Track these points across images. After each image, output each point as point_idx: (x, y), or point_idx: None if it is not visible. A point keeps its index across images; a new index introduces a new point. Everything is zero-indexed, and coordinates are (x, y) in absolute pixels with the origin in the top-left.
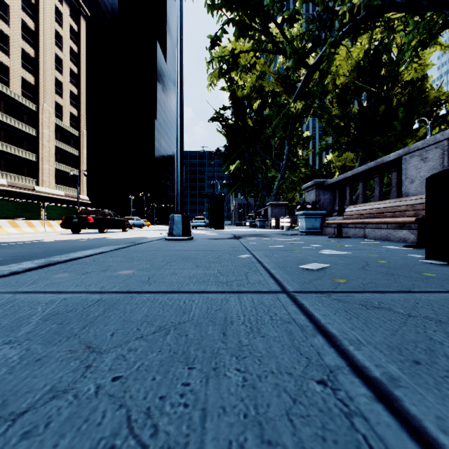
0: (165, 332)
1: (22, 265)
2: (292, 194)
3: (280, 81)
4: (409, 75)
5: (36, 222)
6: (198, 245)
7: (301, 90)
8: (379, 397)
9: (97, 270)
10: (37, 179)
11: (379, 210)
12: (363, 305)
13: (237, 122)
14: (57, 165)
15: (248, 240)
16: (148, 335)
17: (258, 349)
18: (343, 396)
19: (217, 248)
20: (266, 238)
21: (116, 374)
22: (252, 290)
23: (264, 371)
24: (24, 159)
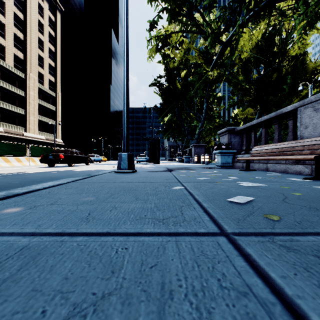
0: (78, 319)
1: None
2: (208, 138)
3: (201, 55)
4: (294, 51)
5: (23, 158)
6: (140, 177)
7: (217, 60)
8: None
9: (45, 203)
10: (25, 128)
11: (280, 150)
12: (318, 257)
13: (169, 86)
14: (40, 117)
15: (178, 172)
16: None
17: None
18: None
19: (154, 180)
20: (192, 171)
21: None
22: (189, 231)
23: None
24: (16, 113)
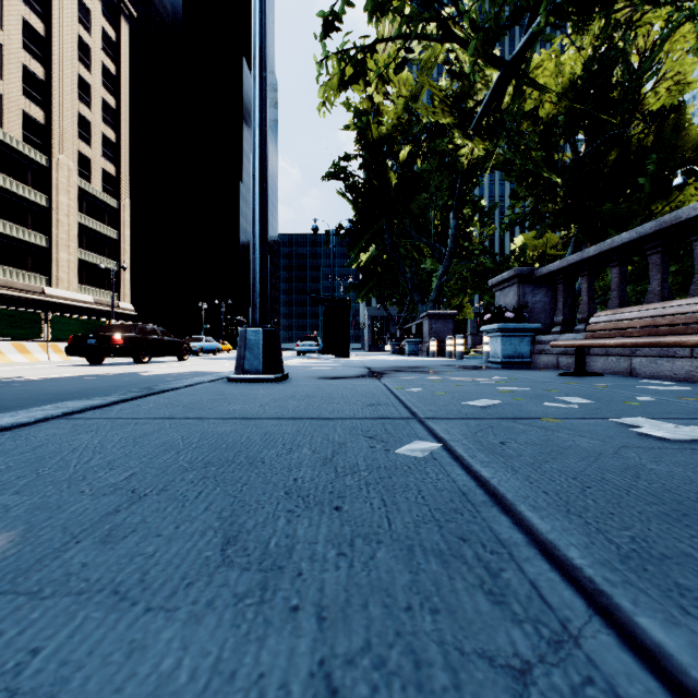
0: None
1: None
2: (458, 301)
3: (447, 101)
4: (657, 100)
5: (33, 344)
6: (290, 398)
7: (487, 108)
8: None
9: None
10: (49, 277)
11: (685, 318)
12: None
13: (371, 180)
14: (83, 253)
15: (399, 381)
16: None
17: None
18: None
19: (332, 409)
20: (436, 377)
21: None
22: None
23: None
24: (27, 244)
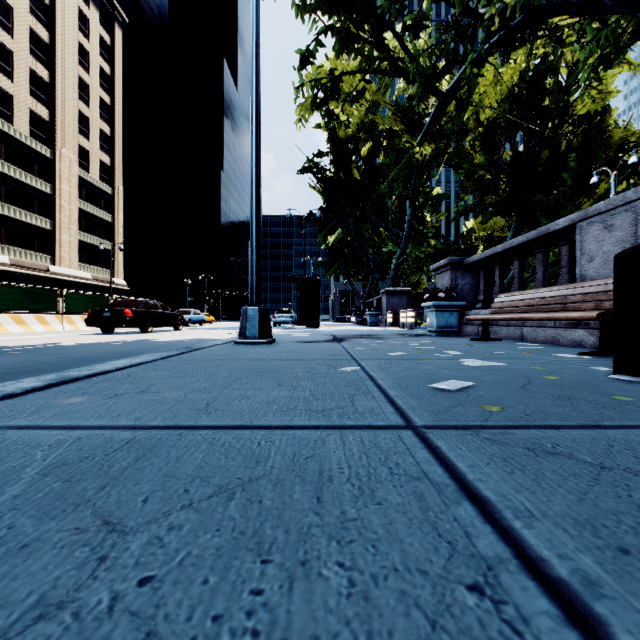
0: (227, 495)
1: (22, 383)
2: (416, 277)
3: (399, 116)
4: (584, 107)
5: (51, 316)
6: (282, 352)
7: (430, 127)
8: (570, 617)
9: (131, 391)
10: (53, 256)
11: (544, 301)
12: (529, 449)
13: (338, 174)
14: (82, 235)
15: (353, 343)
16: (201, 501)
17: (372, 527)
18: (512, 614)
19: (309, 357)
20: (381, 341)
21: (146, 574)
22: (361, 424)
23: (383, 567)
24: (34, 227)
